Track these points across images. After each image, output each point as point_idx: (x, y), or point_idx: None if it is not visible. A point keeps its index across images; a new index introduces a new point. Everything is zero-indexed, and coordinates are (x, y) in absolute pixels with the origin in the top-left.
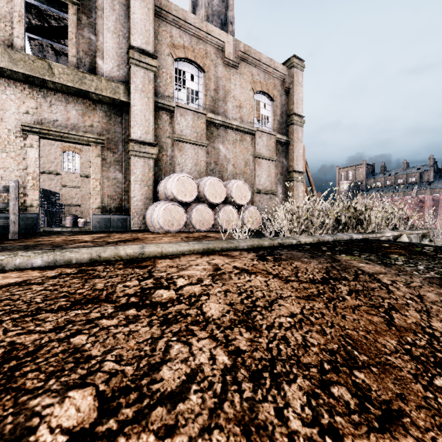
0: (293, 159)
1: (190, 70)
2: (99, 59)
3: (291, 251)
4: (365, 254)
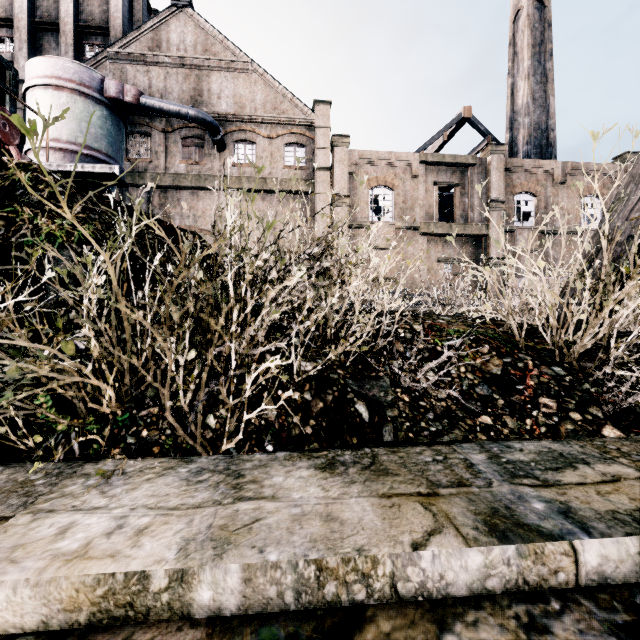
0: None
1: (524, 198)
2: (471, 212)
3: None
4: None
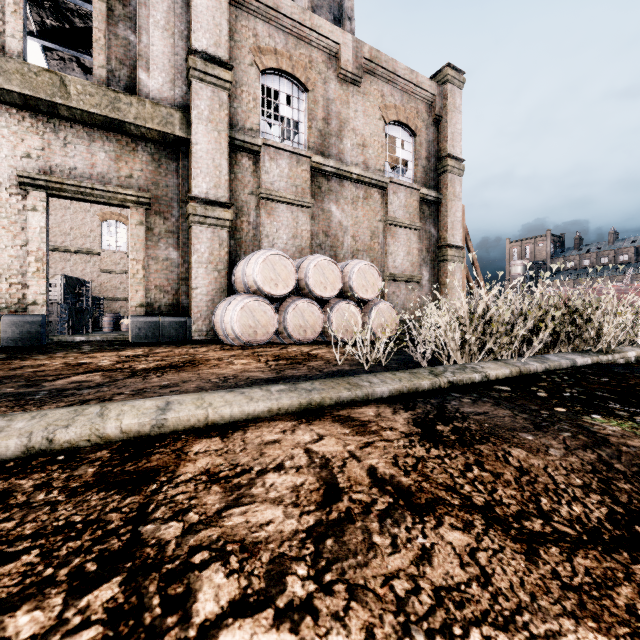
0: (447, 227)
1: (285, 89)
2: (142, 70)
3: (482, 405)
4: (639, 412)
